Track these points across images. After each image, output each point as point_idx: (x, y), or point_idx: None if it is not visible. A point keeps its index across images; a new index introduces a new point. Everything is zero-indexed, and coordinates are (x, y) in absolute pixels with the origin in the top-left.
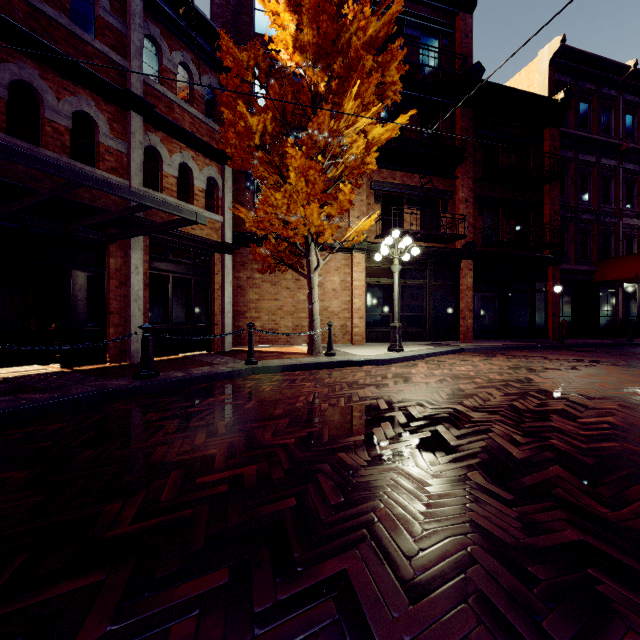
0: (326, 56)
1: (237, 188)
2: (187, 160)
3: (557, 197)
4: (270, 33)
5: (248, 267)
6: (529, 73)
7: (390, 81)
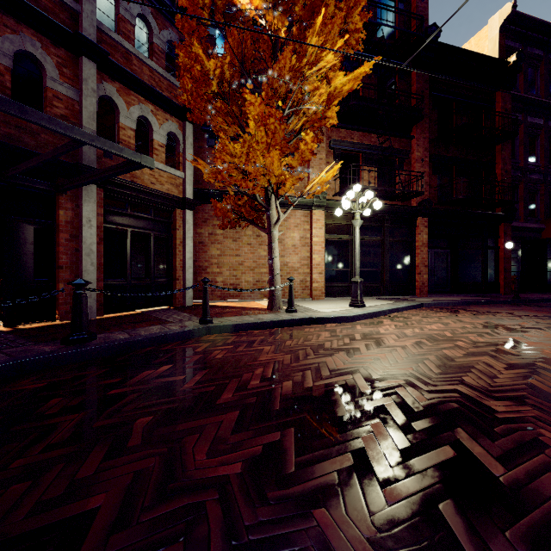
0: None
1: (199, 146)
2: (146, 113)
3: (508, 157)
4: None
5: (210, 223)
6: (479, 40)
7: (353, 28)
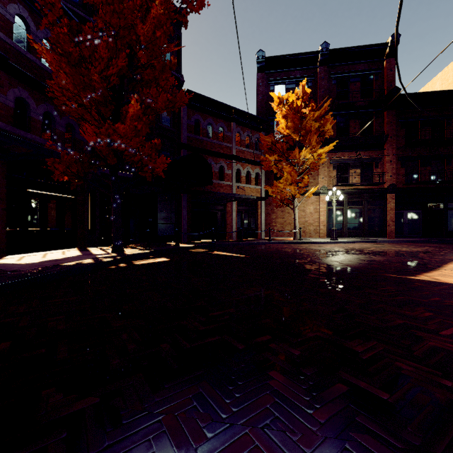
0: (297, 130)
1: (267, 173)
2: (249, 169)
3: None
4: None
5: (271, 205)
6: None
7: (327, 129)
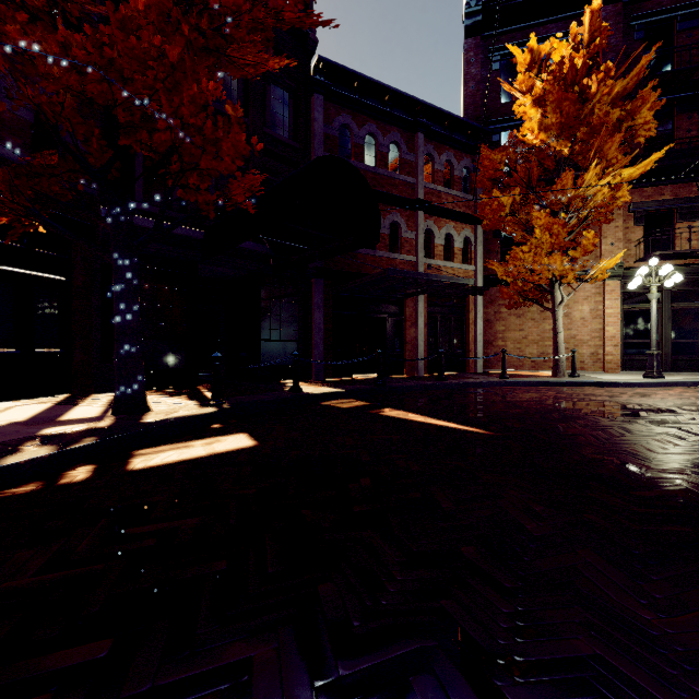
0: (569, 129)
1: (485, 239)
2: (450, 230)
3: None
4: (515, 97)
5: (495, 303)
6: None
7: (641, 122)
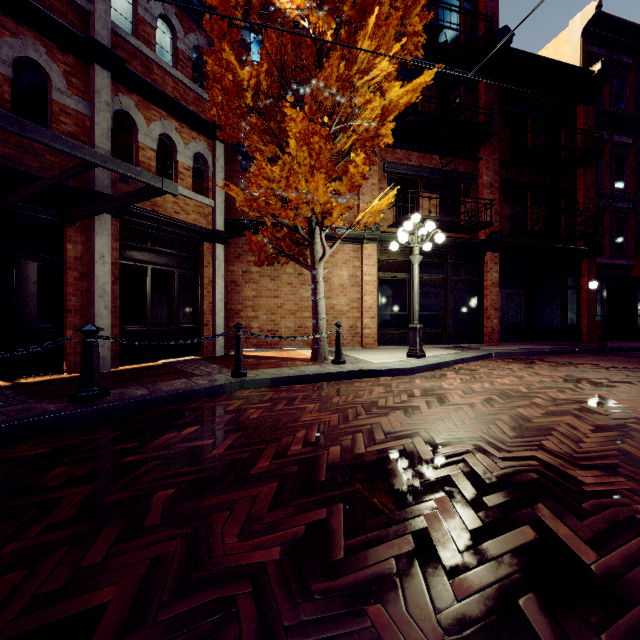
0: None
1: (231, 169)
2: (169, 131)
3: (592, 182)
4: None
5: (244, 259)
6: (558, 46)
7: (411, 31)
